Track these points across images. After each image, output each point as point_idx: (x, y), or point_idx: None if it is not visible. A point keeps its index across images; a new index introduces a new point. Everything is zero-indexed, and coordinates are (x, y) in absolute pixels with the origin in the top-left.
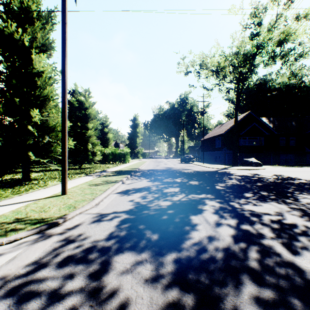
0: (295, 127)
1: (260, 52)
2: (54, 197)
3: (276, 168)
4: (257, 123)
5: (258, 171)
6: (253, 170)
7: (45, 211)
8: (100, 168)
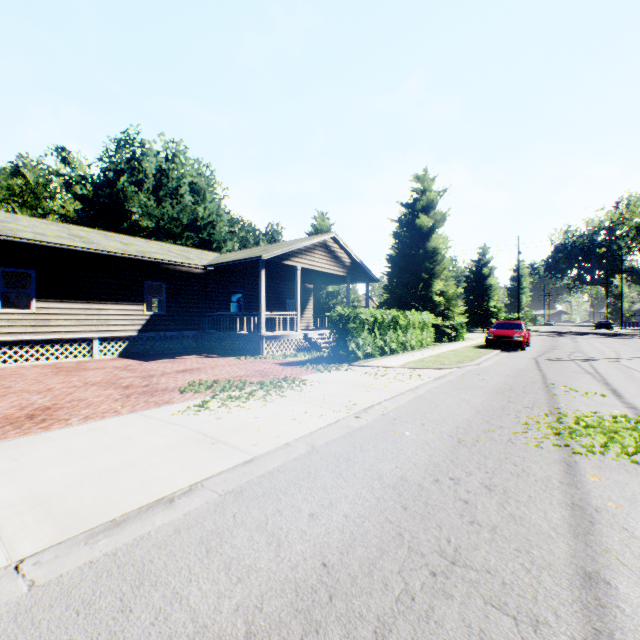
0: None
1: None
2: None
3: None
4: None
5: None
6: None
7: None
8: None
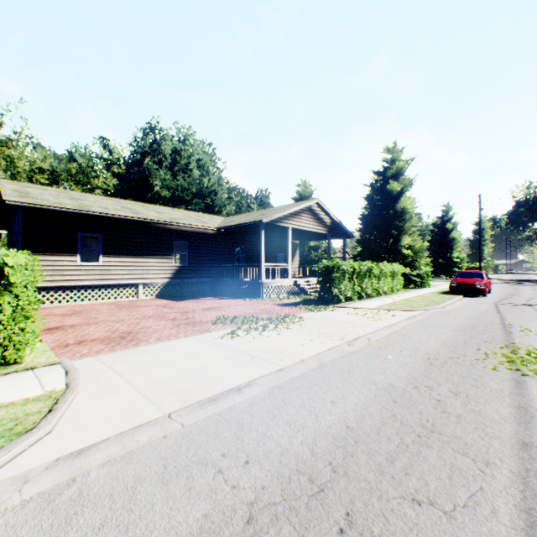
0: None
1: None
2: None
3: None
4: None
5: None
6: None
7: None
8: None
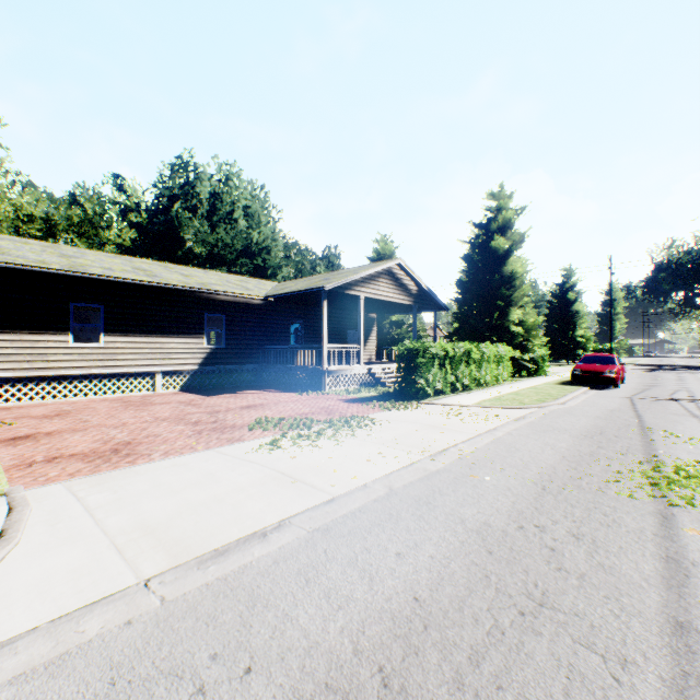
0: None
1: None
2: None
3: None
4: None
5: None
6: None
7: None
8: None
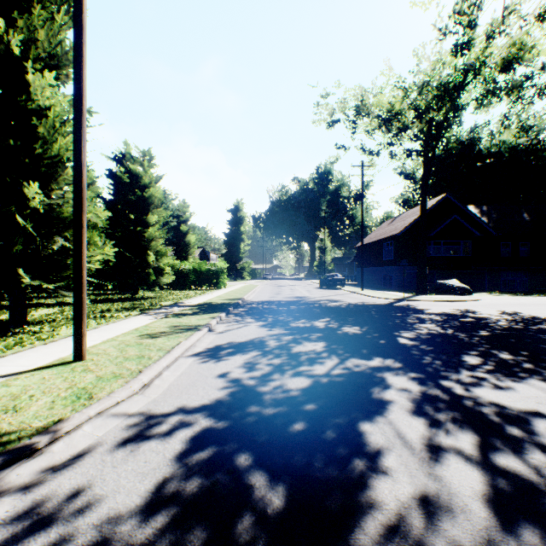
0: (528, 222)
1: (473, 78)
2: (55, 368)
3: (500, 299)
4: (461, 216)
5: (469, 305)
6: (457, 302)
7: (16, 411)
8: (172, 299)
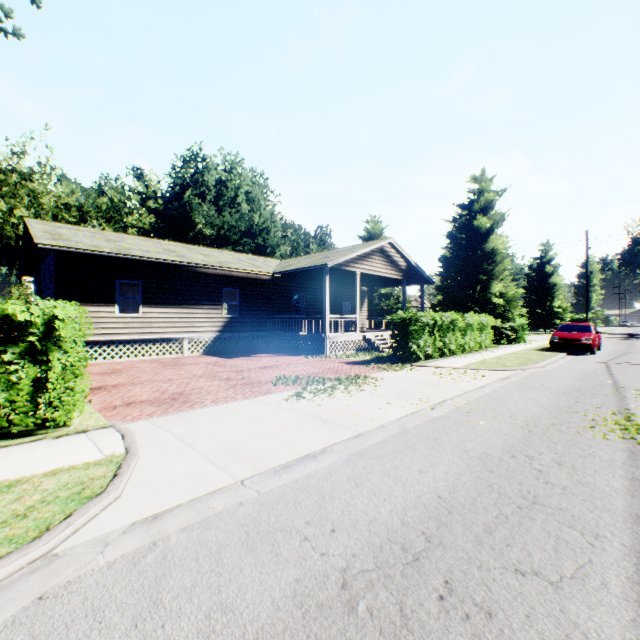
0: None
1: None
2: None
3: None
4: None
5: None
6: None
7: None
8: None
